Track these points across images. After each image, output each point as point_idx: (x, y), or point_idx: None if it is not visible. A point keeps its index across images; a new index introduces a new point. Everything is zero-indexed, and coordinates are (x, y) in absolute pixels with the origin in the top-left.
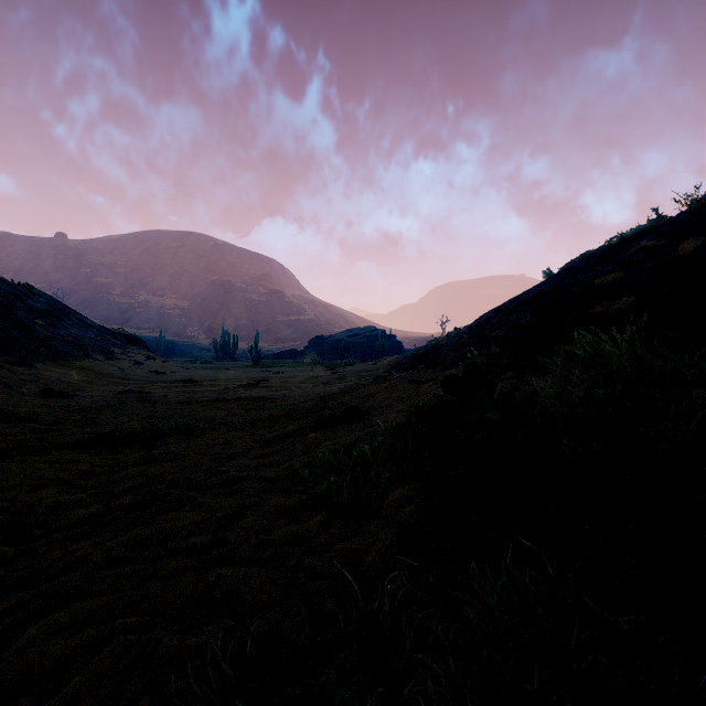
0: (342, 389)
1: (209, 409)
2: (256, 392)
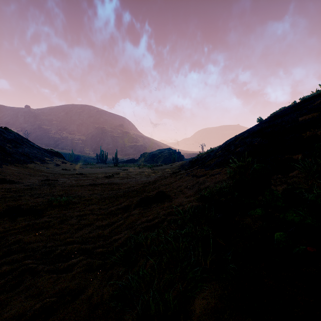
0: (155, 179)
1: (83, 190)
2: (111, 180)
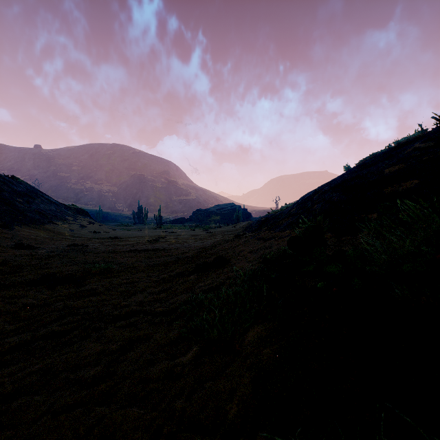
0: (213, 244)
1: (124, 257)
2: (157, 245)
